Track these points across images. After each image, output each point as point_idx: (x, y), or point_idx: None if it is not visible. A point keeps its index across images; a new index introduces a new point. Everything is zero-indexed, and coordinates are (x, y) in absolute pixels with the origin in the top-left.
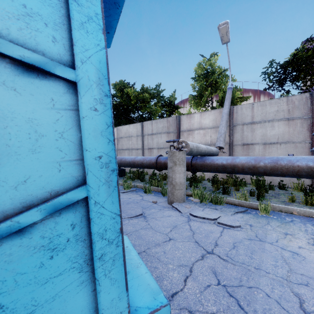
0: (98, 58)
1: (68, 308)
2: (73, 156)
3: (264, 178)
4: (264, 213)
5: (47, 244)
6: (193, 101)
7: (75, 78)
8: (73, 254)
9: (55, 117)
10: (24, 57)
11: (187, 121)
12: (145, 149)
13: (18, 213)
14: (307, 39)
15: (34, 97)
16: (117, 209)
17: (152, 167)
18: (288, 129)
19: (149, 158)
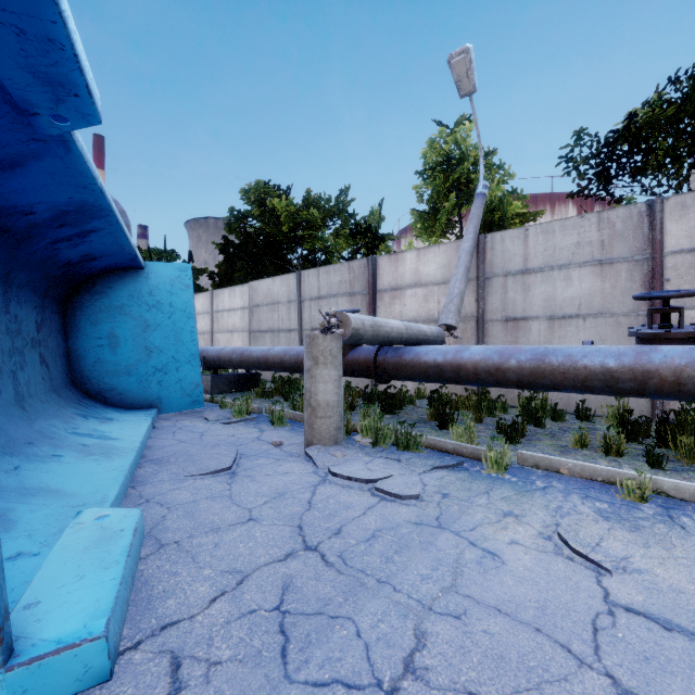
0: None
1: None
2: None
3: (546, 394)
4: (496, 471)
5: None
6: (420, 223)
7: None
8: None
9: None
10: None
11: (391, 269)
12: (305, 331)
13: None
14: (669, 80)
15: None
16: None
17: (301, 369)
18: (600, 285)
19: (297, 349)
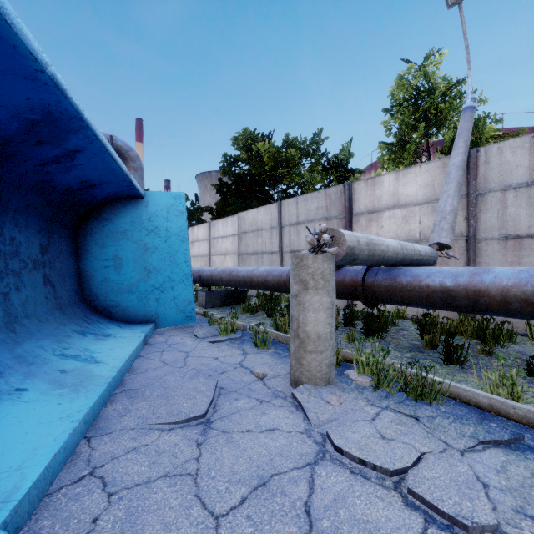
0: None
1: None
2: None
3: None
4: None
5: None
6: (387, 156)
7: None
8: None
9: None
10: None
11: (367, 192)
12: (285, 253)
13: None
14: None
15: None
16: None
17: (283, 288)
18: None
19: (279, 270)
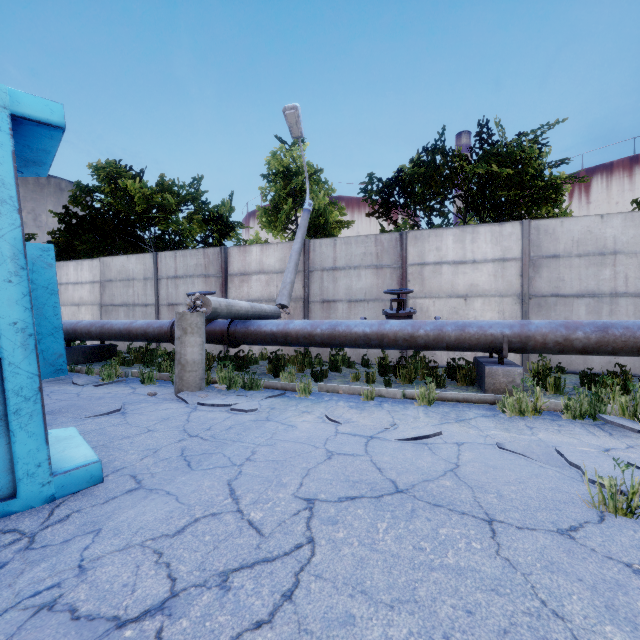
0: (13, 236)
1: None
2: None
3: (345, 352)
4: (304, 395)
5: None
6: (265, 218)
7: None
8: None
9: None
10: None
11: (240, 258)
12: (162, 306)
13: None
14: (423, 148)
15: None
16: (35, 370)
17: (164, 338)
18: (377, 281)
19: (160, 323)
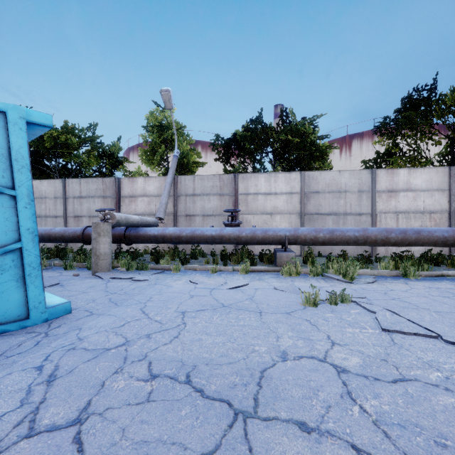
0: (28, 184)
1: (11, 297)
2: (13, 228)
3: (201, 247)
4: (176, 272)
5: (0, 268)
6: (145, 156)
7: (15, 194)
8: (13, 273)
9: (4, 211)
10: None
11: (129, 185)
12: (69, 218)
13: None
14: (250, 120)
15: None
16: (38, 253)
17: (77, 240)
18: (220, 204)
19: (74, 229)
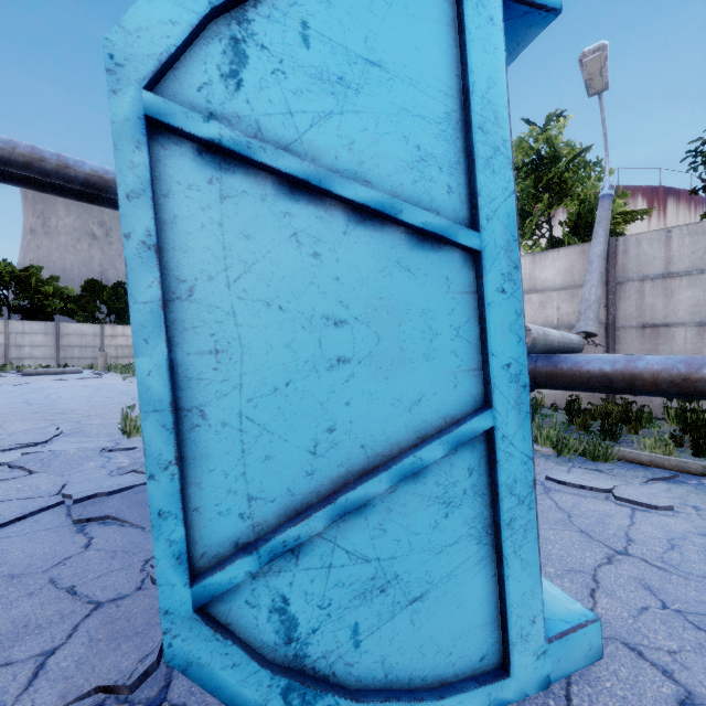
0: (506, 210)
1: (464, 596)
2: (470, 363)
3: (700, 405)
4: None
5: (442, 494)
6: None
7: (479, 245)
8: (470, 515)
9: (450, 305)
10: (426, 223)
11: None
12: None
13: (412, 447)
14: None
15: (428, 279)
16: (528, 448)
17: None
18: None
19: None
